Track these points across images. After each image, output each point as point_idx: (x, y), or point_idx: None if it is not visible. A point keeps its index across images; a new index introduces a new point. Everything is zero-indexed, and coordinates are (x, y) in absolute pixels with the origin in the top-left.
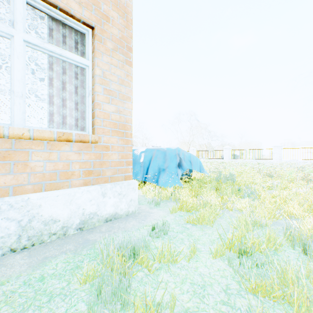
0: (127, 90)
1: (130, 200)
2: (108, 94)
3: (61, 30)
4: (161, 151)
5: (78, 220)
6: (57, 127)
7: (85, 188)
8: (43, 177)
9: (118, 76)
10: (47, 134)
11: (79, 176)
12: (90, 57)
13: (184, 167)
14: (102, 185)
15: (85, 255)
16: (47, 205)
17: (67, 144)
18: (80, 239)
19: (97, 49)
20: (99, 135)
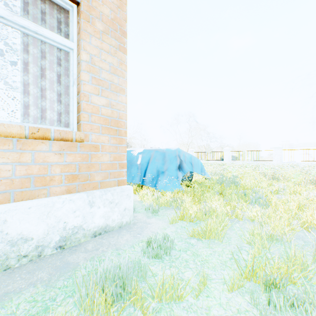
0: (120, 80)
1: (124, 209)
2: (97, 83)
3: (40, 5)
4: (160, 152)
5: (58, 236)
6: (34, 123)
7: (67, 196)
8: (11, 184)
9: (110, 63)
10: (16, 129)
11: (61, 182)
12: (75, 39)
13: (184, 170)
14: (90, 192)
15: (60, 288)
16: (15, 220)
17: (44, 142)
18: (59, 262)
19: (83, 29)
20: (86, 133)
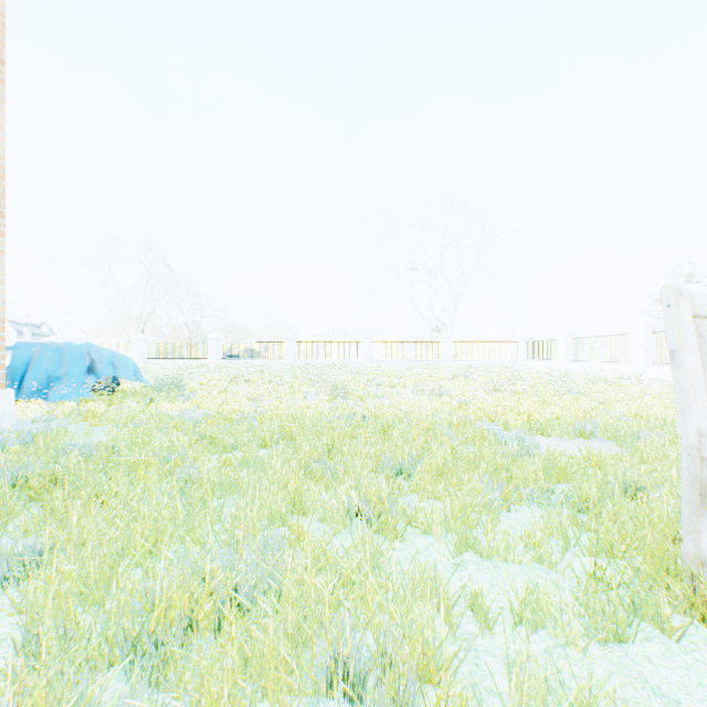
0: None
1: (4, 413)
2: None
3: None
4: (55, 347)
5: None
6: None
7: None
8: None
9: None
10: None
11: None
12: None
13: (100, 374)
14: None
15: None
16: None
17: None
18: None
19: None
20: None
